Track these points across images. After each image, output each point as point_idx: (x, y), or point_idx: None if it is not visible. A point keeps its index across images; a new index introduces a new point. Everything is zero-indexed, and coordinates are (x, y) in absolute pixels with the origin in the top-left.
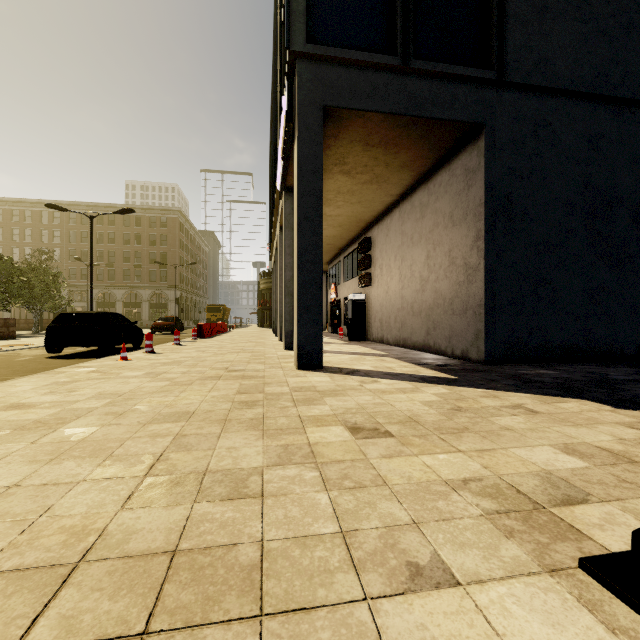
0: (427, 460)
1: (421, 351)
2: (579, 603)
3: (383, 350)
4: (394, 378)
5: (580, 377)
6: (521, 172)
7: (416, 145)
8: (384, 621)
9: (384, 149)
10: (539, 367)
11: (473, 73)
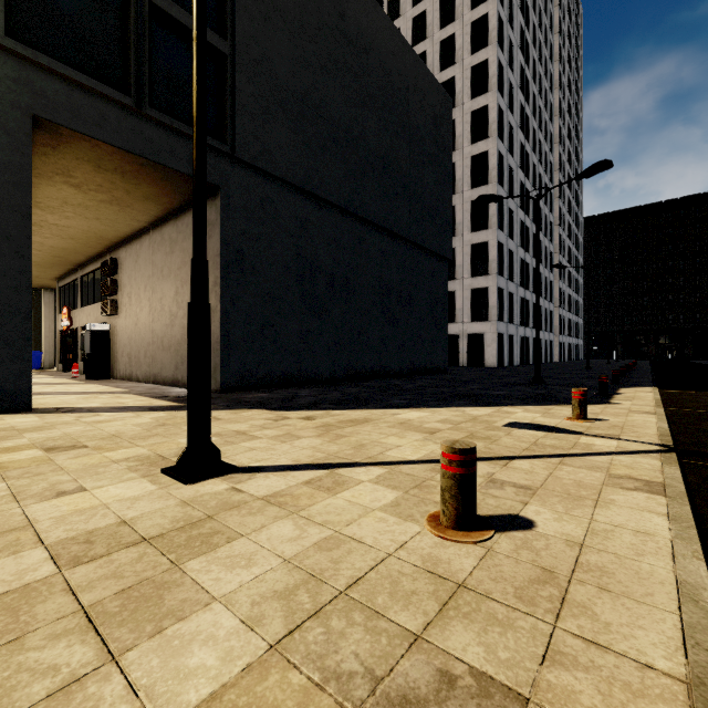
0: (108, 454)
1: (171, 386)
2: (148, 481)
3: (127, 387)
4: (120, 411)
5: (280, 396)
6: (251, 235)
7: (158, 184)
8: (30, 509)
9: (122, 177)
10: (261, 392)
11: (209, 141)
